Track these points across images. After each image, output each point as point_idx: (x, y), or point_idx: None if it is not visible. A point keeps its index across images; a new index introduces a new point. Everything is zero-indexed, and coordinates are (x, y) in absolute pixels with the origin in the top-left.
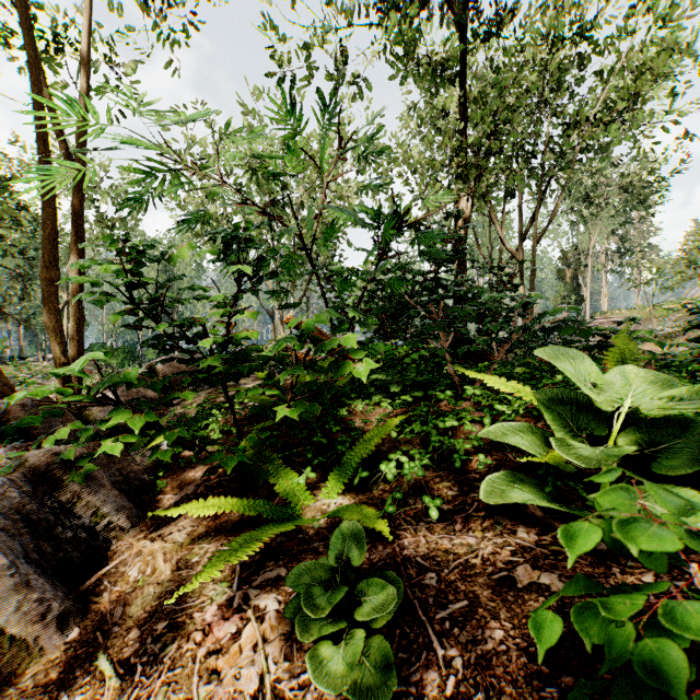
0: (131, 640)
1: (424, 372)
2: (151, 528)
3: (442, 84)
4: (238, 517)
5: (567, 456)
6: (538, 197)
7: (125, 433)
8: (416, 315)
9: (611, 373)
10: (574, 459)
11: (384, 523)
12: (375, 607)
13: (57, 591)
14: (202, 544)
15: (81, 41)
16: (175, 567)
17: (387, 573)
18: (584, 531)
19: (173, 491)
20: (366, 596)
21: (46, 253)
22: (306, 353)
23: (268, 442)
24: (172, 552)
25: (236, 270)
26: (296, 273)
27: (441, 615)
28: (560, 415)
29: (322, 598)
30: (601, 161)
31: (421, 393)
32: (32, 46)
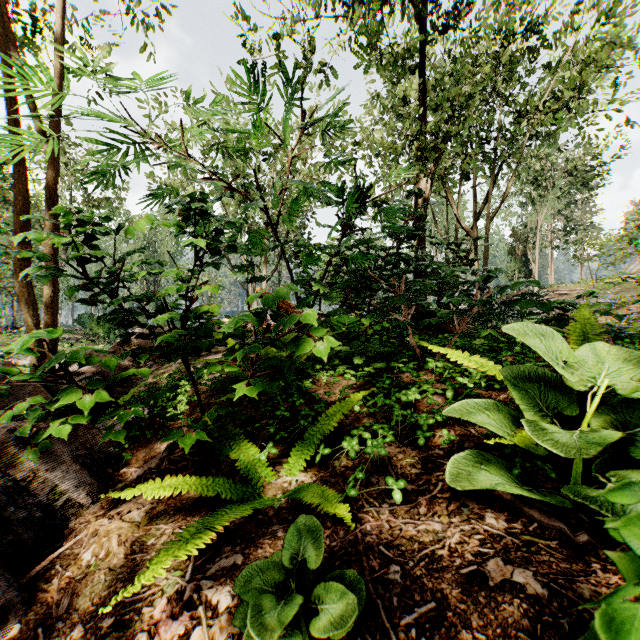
0: (73, 639)
1: (387, 343)
2: (111, 505)
3: (403, 73)
4: (199, 495)
5: (542, 443)
6: (491, 179)
7: (78, 411)
8: (379, 289)
9: (583, 350)
10: (552, 448)
11: (345, 509)
12: (333, 619)
13: (0, 580)
14: (160, 524)
15: (56, 24)
16: (129, 550)
17: (348, 571)
18: (631, 617)
19: (137, 464)
20: (324, 604)
21: (18, 228)
22: (266, 328)
23: (230, 417)
24: (127, 534)
25: (194, 243)
26: (263, 248)
27: (406, 620)
28: (529, 393)
29: (272, 613)
30: (548, 146)
31: (384, 364)
32: (3, 25)
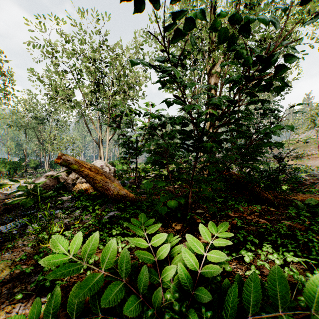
0: None
1: None
2: None
3: None
4: None
5: None
6: None
7: None
8: None
9: None
10: None
11: None
12: None
13: None
14: None
15: None
16: None
17: None
18: None
19: None
20: None
21: None
22: None
23: None
24: None
25: None
26: None
27: None
28: None
29: None
30: None
31: None
32: None
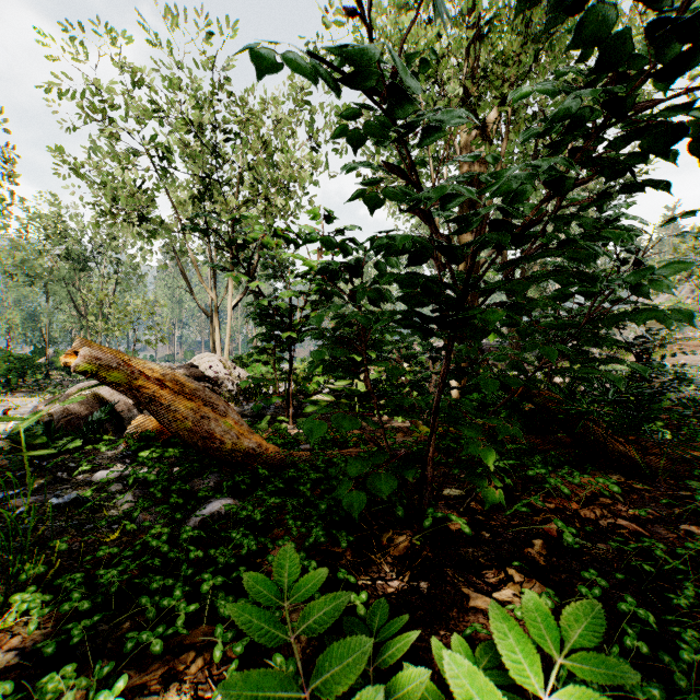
0: None
1: None
2: None
3: None
4: None
5: None
6: None
7: None
8: None
9: None
10: None
11: None
12: None
13: None
14: None
15: None
16: None
17: None
18: None
19: None
20: None
21: None
22: None
23: None
24: None
25: None
26: None
27: None
28: None
29: None
30: None
31: None
32: None
